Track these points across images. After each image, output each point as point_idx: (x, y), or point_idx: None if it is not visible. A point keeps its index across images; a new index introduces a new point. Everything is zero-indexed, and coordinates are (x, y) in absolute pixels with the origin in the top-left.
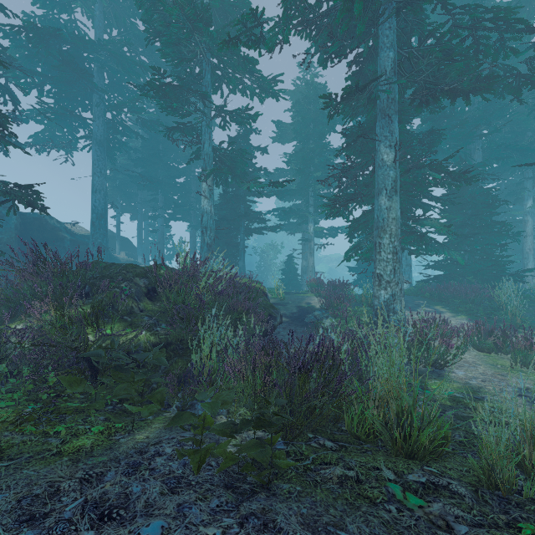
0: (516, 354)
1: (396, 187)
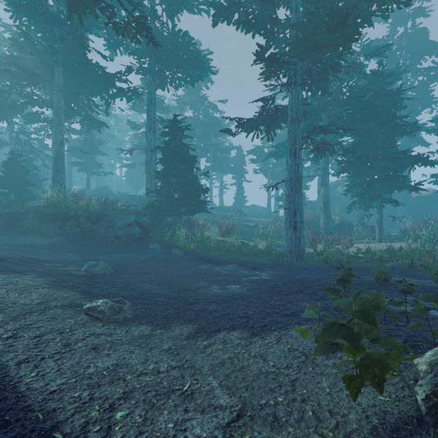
0: (316, 245)
1: (322, 183)
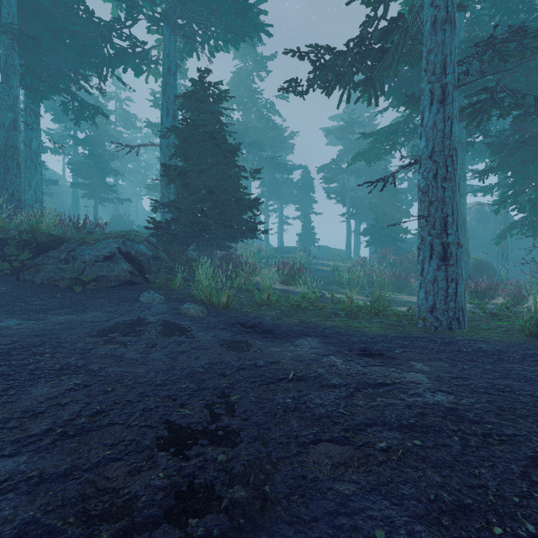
0: None
1: None
